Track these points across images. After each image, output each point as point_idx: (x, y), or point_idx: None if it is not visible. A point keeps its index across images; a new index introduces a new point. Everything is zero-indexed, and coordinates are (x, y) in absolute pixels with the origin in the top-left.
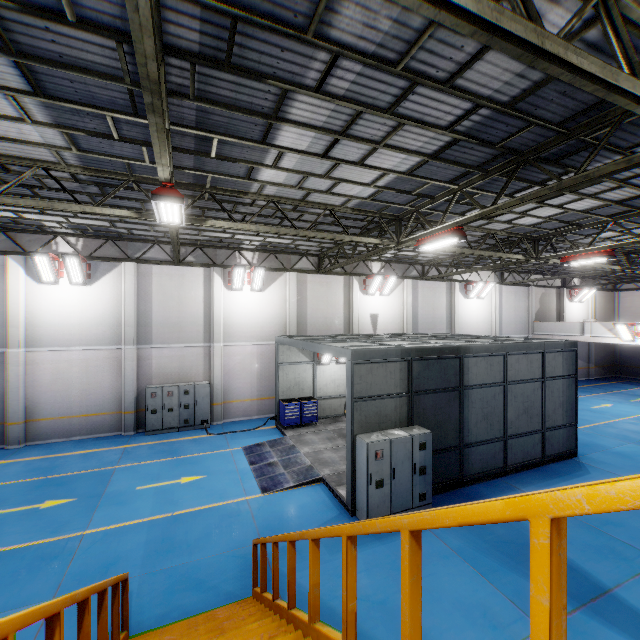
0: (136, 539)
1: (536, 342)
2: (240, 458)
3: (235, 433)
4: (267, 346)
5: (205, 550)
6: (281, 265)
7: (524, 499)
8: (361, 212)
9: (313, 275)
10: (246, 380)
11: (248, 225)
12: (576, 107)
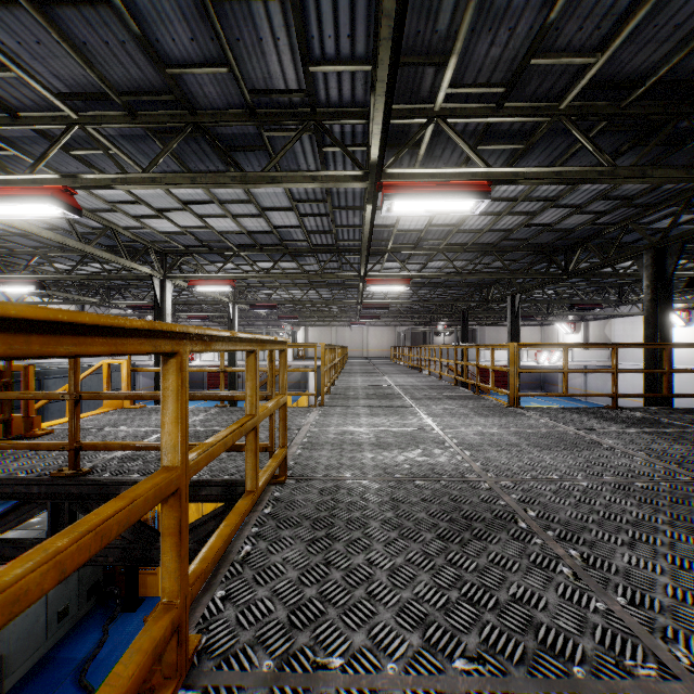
0: None
1: None
2: None
3: None
4: None
5: None
6: None
7: (66, 385)
8: None
9: None
10: None
11: None
12: (115, 244)
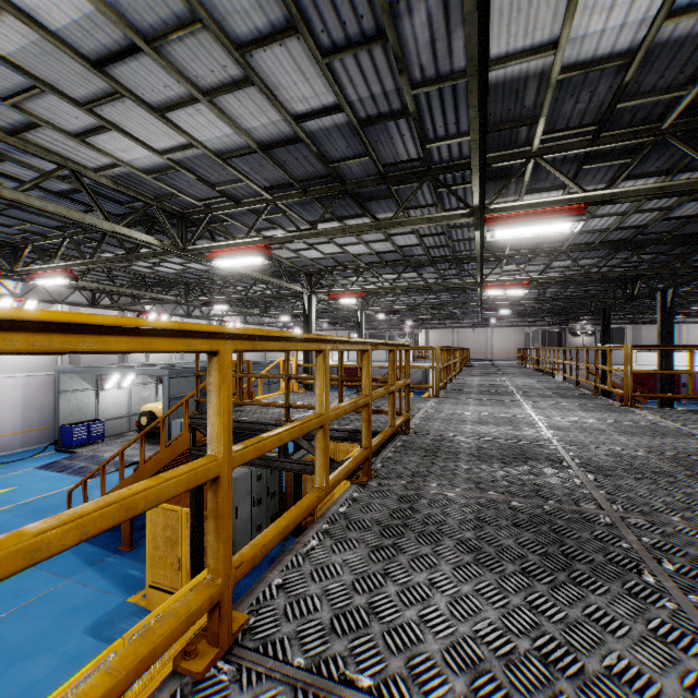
0: (4, 518)
1: (266, 363)
2: (43, 472)
3: (10, 463)
4: (35, 377)
5: (76, 503)
6: (51, 297)
7: None
8: (163, 278)
9: (87, 309)
10: (9, 414)
11: (81, 282)
12: (277, 270)
